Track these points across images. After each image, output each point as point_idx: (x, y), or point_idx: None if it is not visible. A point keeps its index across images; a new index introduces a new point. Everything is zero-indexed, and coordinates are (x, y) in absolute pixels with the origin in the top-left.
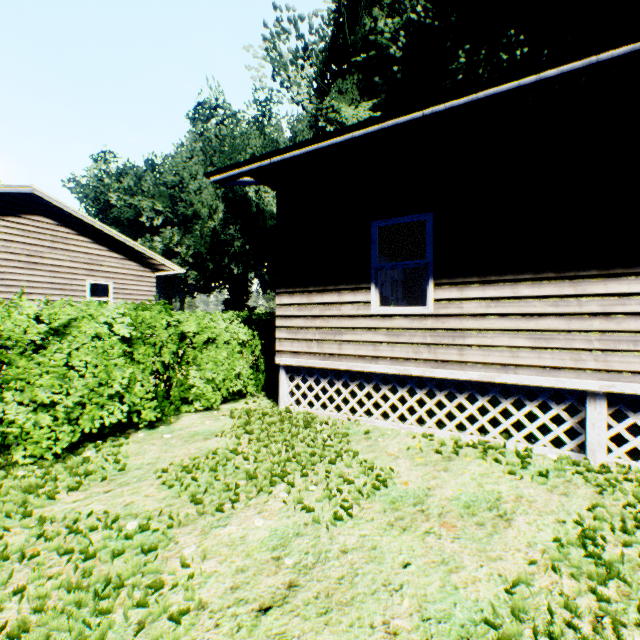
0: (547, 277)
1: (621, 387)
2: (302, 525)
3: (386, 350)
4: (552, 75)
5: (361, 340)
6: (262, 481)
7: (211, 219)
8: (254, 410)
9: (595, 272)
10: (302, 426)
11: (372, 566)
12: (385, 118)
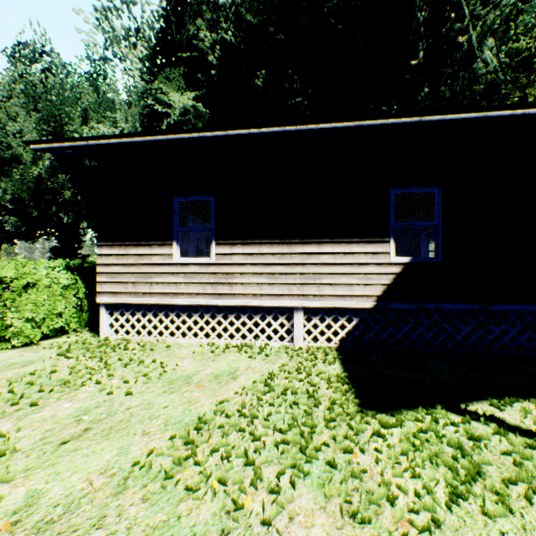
0: (276, 242)
1: (308, 303)
2: (102, 402)
3: (184, 288)
4: (265, 132)
5: (167, 282)
6: (75, 384)
7: (35, 165)
8: (76, 342)
9: (298, 240)
10: (118, 348)
11: (145, 411)
12: (175, 132)
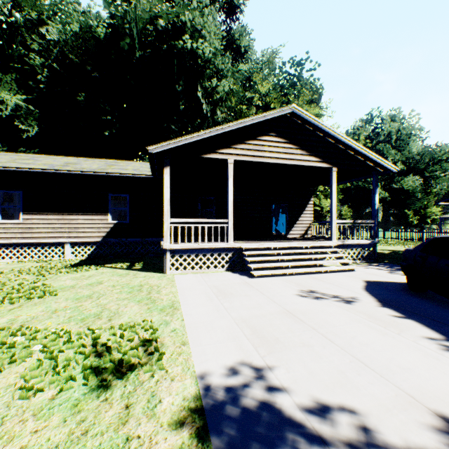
0: (57, 214)
1: (72, 240)
2: None
3: (4, 235)
4: (43, 171)
5: None
6: None
7: None
8: None
9: (68, 213)
10: None
11: None
12: None
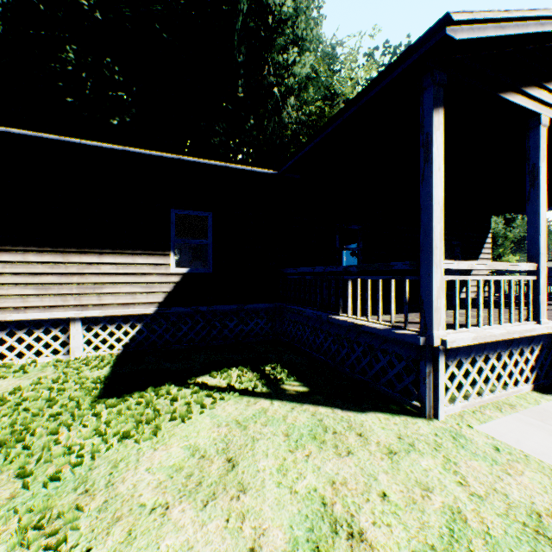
0: (48, 250)
1: (87, 313)
2: None
3: None
4: (17, 133)
5: None
6: None
7: None
8: None
9: (76, 250)
10: None
11: None
12: None
